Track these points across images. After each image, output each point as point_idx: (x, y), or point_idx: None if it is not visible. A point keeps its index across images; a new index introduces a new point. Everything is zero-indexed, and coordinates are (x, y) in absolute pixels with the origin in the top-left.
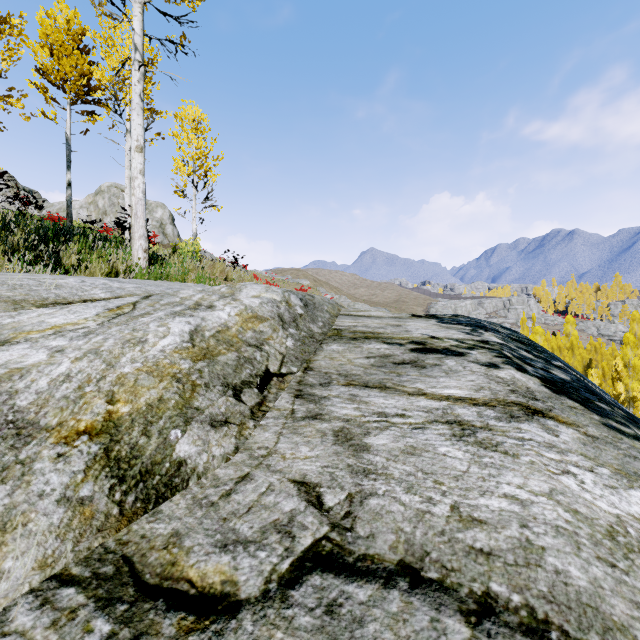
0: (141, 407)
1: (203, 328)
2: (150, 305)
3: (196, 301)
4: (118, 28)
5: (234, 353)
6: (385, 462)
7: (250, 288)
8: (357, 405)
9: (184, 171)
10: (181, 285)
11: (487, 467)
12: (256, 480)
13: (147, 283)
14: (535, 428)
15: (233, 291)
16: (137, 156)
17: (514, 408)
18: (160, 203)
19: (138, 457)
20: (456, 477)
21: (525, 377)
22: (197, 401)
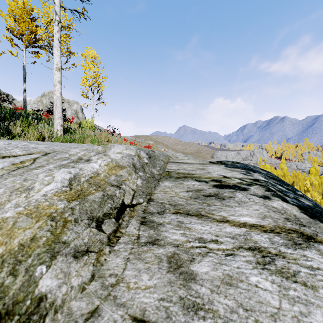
0: (13, 248)
1: (80, 175)
2: (46, 160)
3: (79, 156)
4: (51, 8)
5: (100, 192)
6: (210, 294)
7: (116, 147)
8: (183, 231)
9: (87, 84)
10: (78, 145)
11: (295, 302)
12: (102, 317)
13: (55, 144)
14: (316, 255)
15: (105, 149)
16: (57, 73)
17: (294, 235)
18: (75, 101)
19: (1, 299)
20: (273, 316)
21: (289, 206)
22: (65, 235)
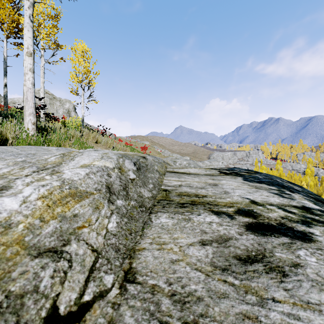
0: None
1: None
2: None
3: None
4: None
5: None
6: None
7: (85, 155)
8: None
9: (76, 80)
10: (39, 150)
11: None
12: None
13: None
14: None
15: (62, 160)
16: (27, 59)
17: None
18: (68, 100)
19: None
20: None
21: None
22: None
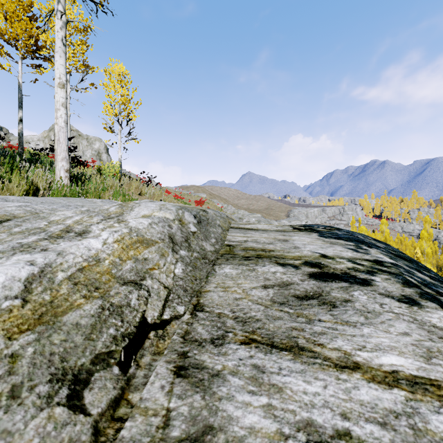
0: None
1: (55, 267)
2: None
3: (67, 225)
4: None
5: (96, 301)
6: None
7: (143, 206)
8: (267, 398)
9: (111, 112)
10: (85, 201)
11: None
12: None
13: (42, 201)
14: None
15: (123, 210)
16: (59, 91)
17: None
18: (98, 138)
19: None
20: None
21: None
22: None
